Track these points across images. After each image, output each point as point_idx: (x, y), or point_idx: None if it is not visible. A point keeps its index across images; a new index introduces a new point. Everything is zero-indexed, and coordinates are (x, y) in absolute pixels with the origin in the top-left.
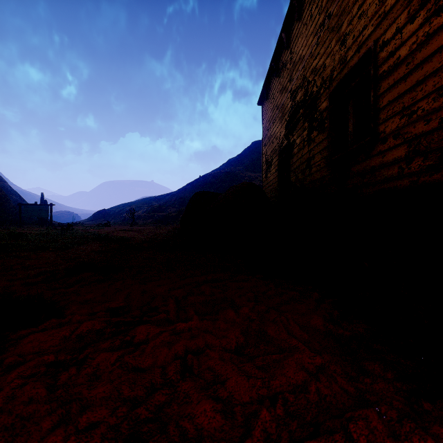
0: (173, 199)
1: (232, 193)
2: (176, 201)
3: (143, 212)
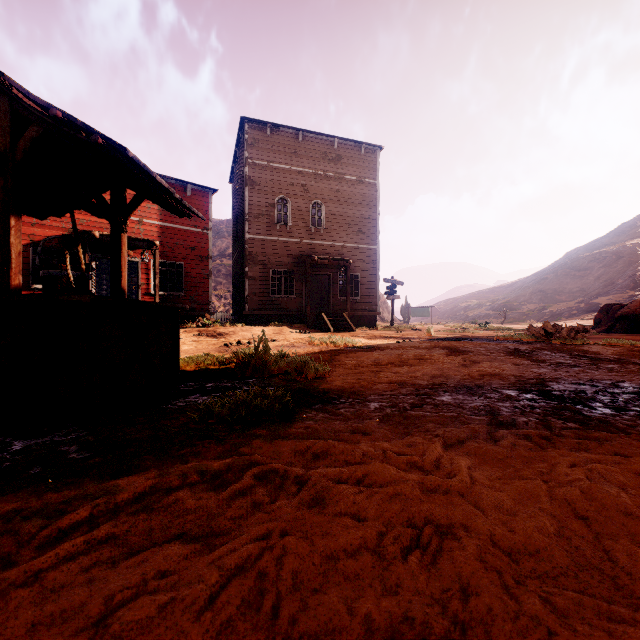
0: (527, 293)
1: (634, 306)
2: (533, 295)
3: (487, 310)
